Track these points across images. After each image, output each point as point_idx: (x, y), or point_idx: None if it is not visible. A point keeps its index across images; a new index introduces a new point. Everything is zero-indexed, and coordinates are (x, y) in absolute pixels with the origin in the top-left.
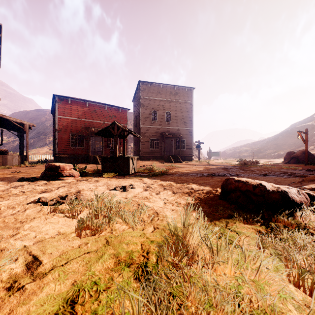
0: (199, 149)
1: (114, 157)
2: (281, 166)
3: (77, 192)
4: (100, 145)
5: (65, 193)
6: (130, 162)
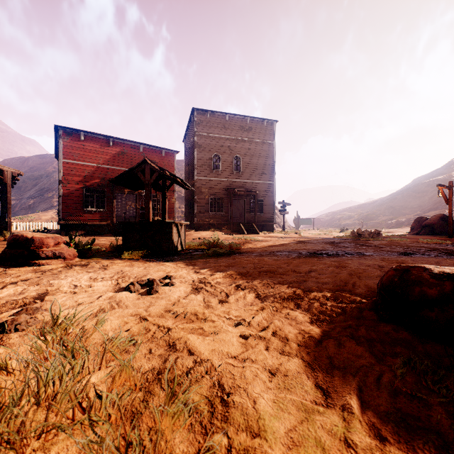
0: (283, 213)
1: (145, 222)
2: (413, 239)
3: (37, 298)
4: (134, 208)
5: (3, 301)
6: (173, 232)
